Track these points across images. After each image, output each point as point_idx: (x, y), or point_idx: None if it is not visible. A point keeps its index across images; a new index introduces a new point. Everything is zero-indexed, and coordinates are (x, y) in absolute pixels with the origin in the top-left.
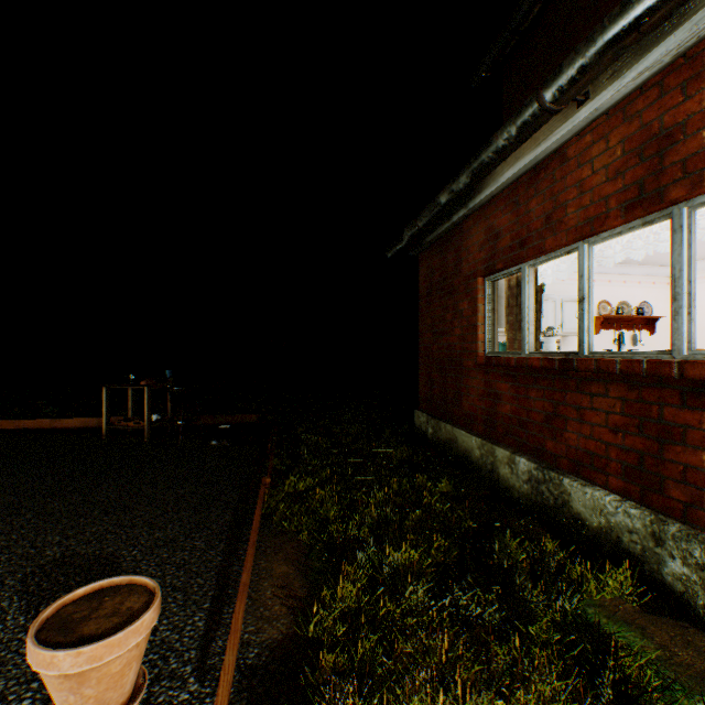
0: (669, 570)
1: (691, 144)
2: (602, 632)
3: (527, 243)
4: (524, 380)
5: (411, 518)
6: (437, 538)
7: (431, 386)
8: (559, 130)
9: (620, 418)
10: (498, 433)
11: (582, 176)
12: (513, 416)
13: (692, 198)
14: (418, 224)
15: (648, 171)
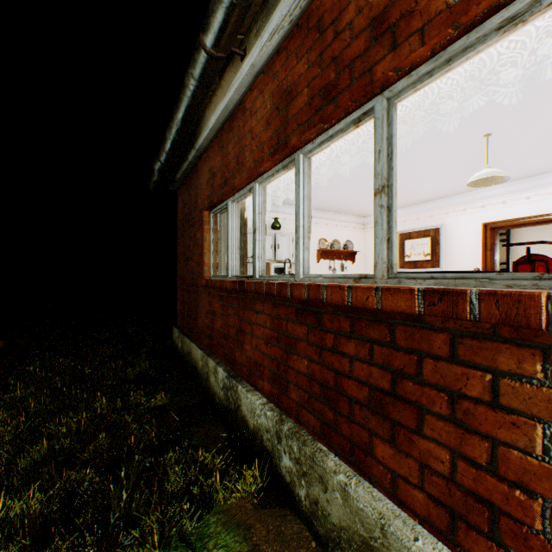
0: (284, 463)
1: (301, 100)
2: (208, 546)
3: (228, 182)
4: (227, 300)
5: (92, 445)
6: (90, 470)
7: (184, 305)
8: (234, 81)
9: (270, 331)
10: (215, 346)
11: (252, 125)
12: (222, 331)
13: (304, 147)
14: (160, 159)
15: (282, 122)
